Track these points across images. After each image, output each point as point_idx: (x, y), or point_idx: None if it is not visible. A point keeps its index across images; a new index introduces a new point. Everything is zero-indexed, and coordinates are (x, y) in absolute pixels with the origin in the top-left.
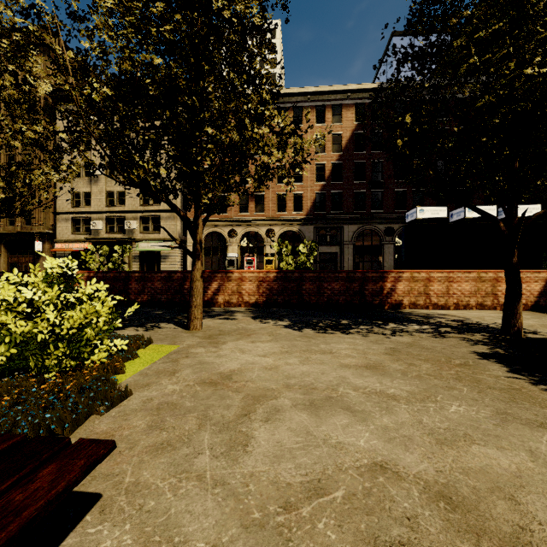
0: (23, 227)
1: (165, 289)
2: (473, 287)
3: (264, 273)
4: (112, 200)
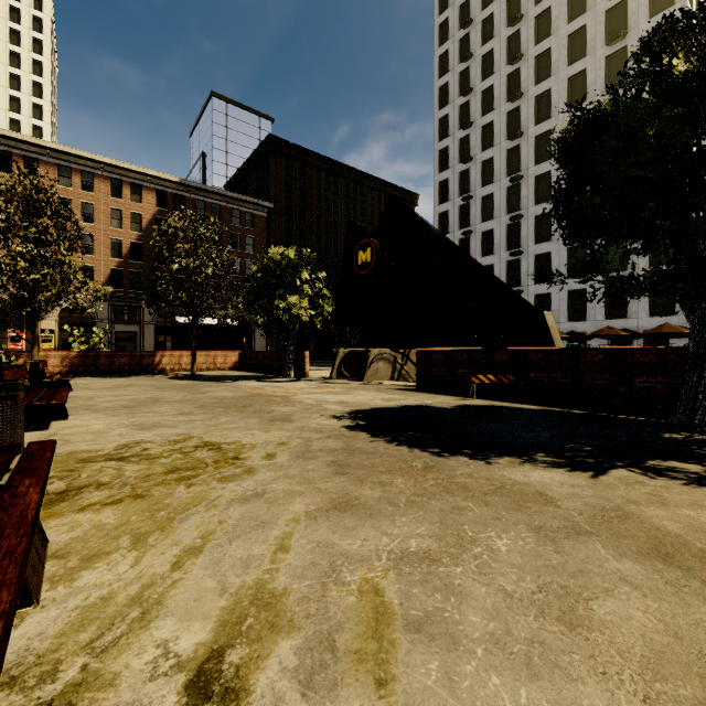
0: None
1: None
2: (205, 360)
3: (67, 352)
4: None
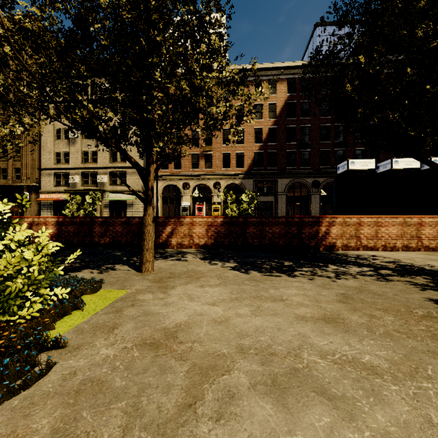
0: (14, 181)
1: (125, 232)
2: (400, 231)
3: (212, 218)
4: (87, 158)
